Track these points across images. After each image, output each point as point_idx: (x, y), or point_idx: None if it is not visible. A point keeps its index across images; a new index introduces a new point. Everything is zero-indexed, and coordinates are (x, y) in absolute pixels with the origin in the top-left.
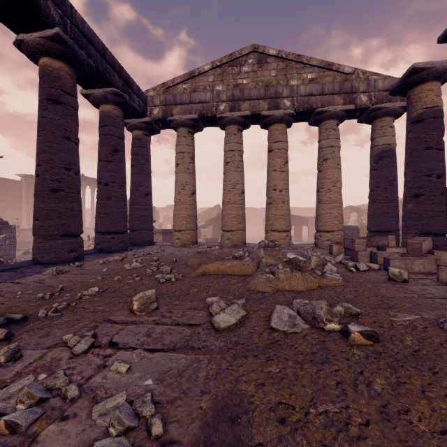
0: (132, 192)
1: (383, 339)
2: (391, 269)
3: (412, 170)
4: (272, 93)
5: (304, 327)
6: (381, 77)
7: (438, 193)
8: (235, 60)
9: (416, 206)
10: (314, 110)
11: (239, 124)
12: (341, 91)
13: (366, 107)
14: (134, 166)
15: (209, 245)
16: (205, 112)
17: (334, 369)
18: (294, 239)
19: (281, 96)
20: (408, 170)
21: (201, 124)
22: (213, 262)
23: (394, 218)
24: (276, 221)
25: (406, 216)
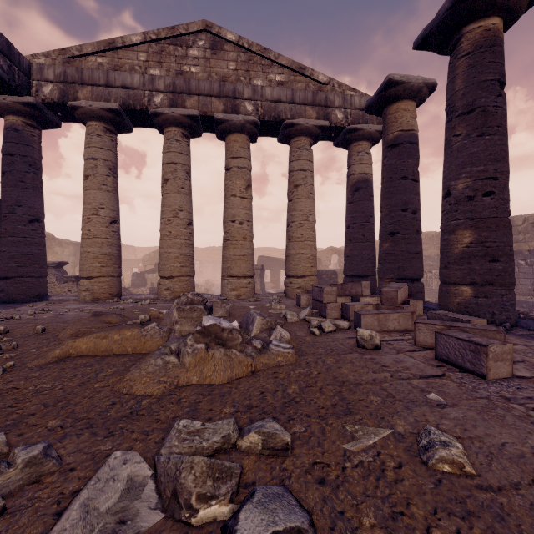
0: (2, 215)
1: None
2: (360, 332)
3: (388, 202)
4: (229, 90)
5: (142, 528)
6: (358, 94)
7: (413, 231)
8: (178, 37)
9: (392, 246)
10: (283, 121)
11: (184, 127)
12: (314, 103)
13: (342, 126)
14: (6, 173)
15: (141, 298)
16: (132, 102)
17: None
18: (270, 285)
19: (241, 96)
20: (384, 202)
21: (127, 121)
22: (91, 333)
23: (371, 260)
24: (234, 263)
25: (382, 258)
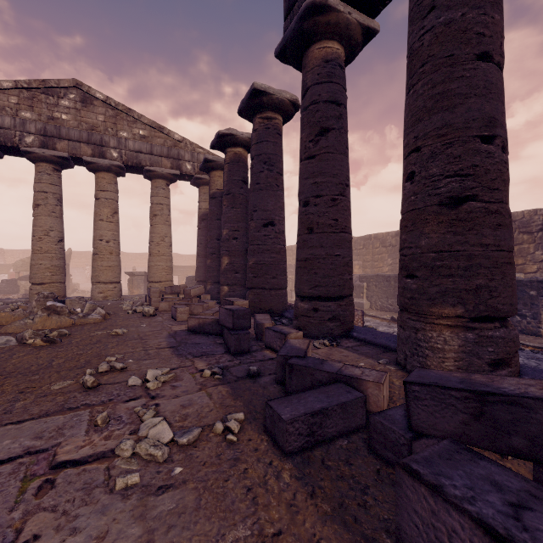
0: None
1: (61, 342)
2: (145, 309)
3: (210, 234)
4: (97, 139)
5: (12, 345)
6: (205, 152)
7: None
8: (50, 88)
9: (211, 262)
10: (144, 167)
11: (55, 164)
12: (169, 156)
13: (191, 174)
14: None
15: (12, 302)
16: (3, 139)
17: (1, 355)
18: None
19: (107, 145)
20: (208, 234)
21: None
22: None
23: None
24: (102, 272)
25: (207, 269)
